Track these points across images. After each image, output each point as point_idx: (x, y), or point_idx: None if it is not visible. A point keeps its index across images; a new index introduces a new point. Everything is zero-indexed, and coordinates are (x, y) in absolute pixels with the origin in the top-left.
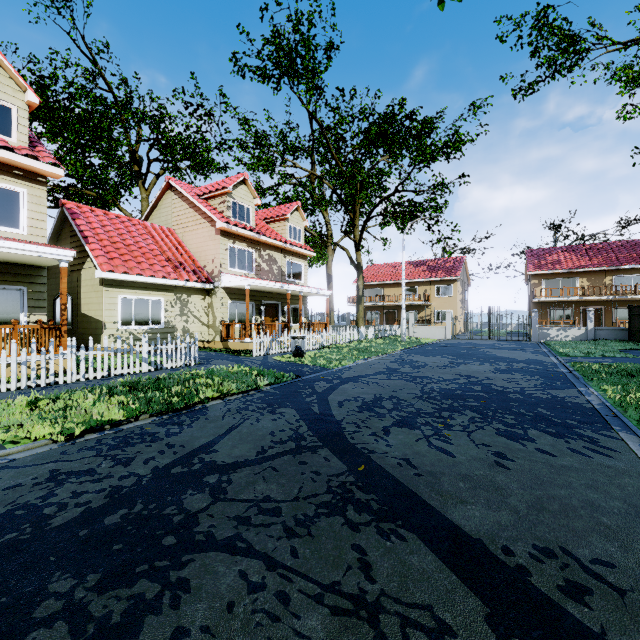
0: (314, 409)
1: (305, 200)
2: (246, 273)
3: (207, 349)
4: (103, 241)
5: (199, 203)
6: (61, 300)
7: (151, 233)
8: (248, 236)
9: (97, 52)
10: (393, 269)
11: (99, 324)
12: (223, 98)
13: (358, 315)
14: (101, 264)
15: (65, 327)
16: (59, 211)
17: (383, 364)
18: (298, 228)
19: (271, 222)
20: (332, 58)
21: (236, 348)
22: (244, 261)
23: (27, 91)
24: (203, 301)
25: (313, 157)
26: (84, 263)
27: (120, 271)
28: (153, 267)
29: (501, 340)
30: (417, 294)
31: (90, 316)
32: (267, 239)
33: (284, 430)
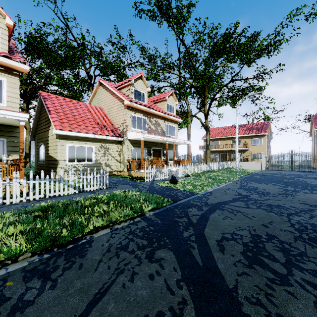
0: (195, 255)
1: (175, 93)
2: (142, 131)
3: (119, 176)
4: (59, 113)
5: (115, 91)
6: (20, 146)
7: (89, 109)
8: (143, 109)
9: (66, 18)
10: (225, 130)
11: (56, 161)
12: (131, 36)
13: (206, 156)
14: (56, 125)
15: (22, 163)
16: (39, 98)
17: (234, 190)
18: (172, 105)
19: (157, 102)
20: (191, 12)
21: (135, 175)
22: (141, 124)
23: (5, 17)
24: (117, 148)
25: (180, 70)
26: (50, 126)
27: (67, 130)
28: (88, 128)
29: (300, 171)
30: (240, 143)
31: (52, 156)
32: (154, 111)
33: (162, 314)
